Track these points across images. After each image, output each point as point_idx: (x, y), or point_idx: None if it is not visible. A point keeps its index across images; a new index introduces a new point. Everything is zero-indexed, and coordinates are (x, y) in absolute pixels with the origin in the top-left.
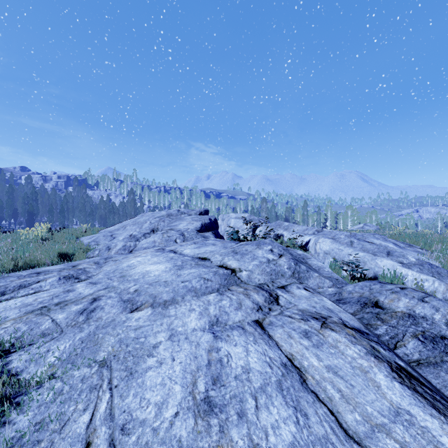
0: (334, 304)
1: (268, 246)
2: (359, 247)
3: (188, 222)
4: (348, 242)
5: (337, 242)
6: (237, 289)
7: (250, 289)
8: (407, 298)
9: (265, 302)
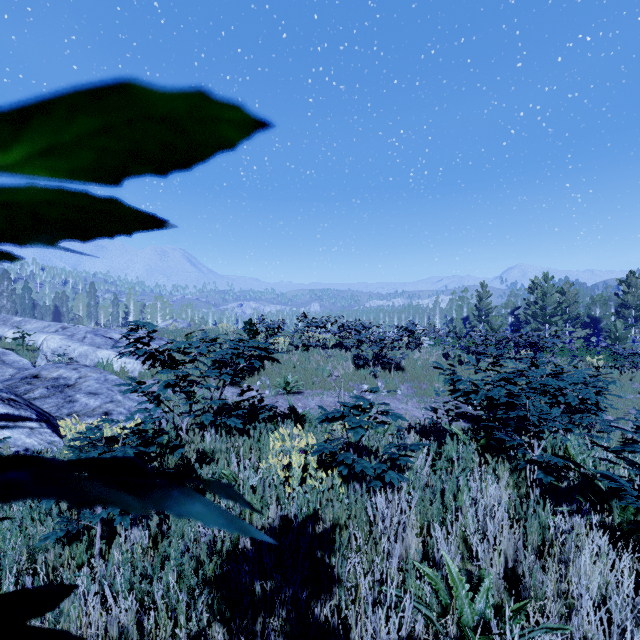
0: None
1: None
2: (89, 342)
3: None
4: (81, 338)
5: (68, 338)
6: None
7: None
8: (65, 369)
9: None
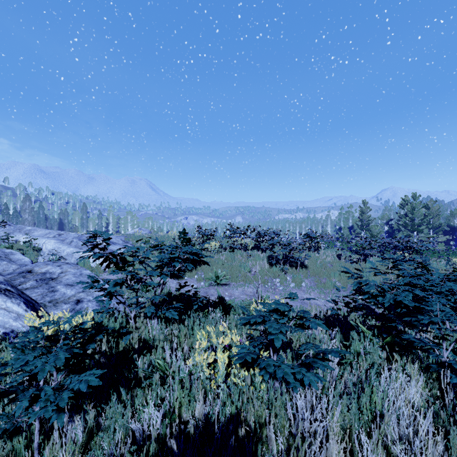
0: None
1: None
2: (74, 245)
3: None
4: (69, 242)
5: (60, 242)
6: None
7: None
8: (52, 266)
9: None
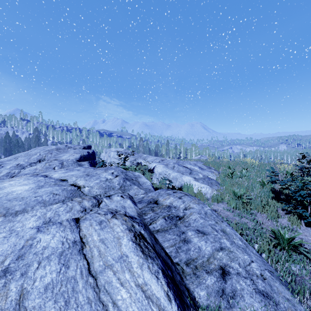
0: (132, 203)
1: (112, 170)
2: (176, 169)
3: (70, 154)
4: (172, 167)
5: (166, 167)
6: (77, 199)
7: (86, 198)
8: (173, 197)
9: (91, 206)
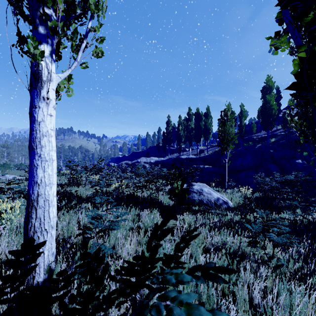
0: None
1: None
2: None
3: None
4: None
5: None
6: None
7: None
8: None
9: None
